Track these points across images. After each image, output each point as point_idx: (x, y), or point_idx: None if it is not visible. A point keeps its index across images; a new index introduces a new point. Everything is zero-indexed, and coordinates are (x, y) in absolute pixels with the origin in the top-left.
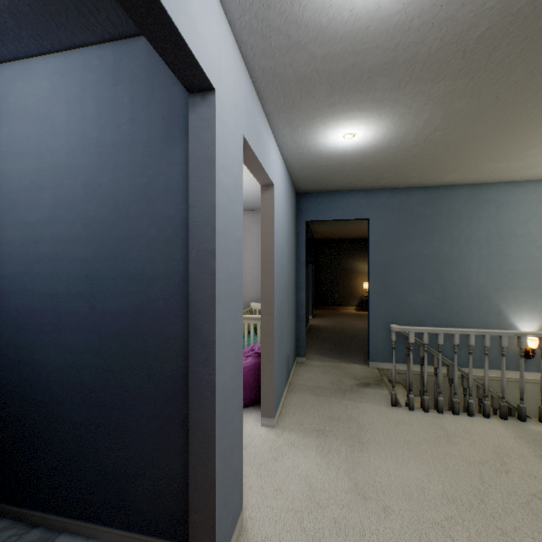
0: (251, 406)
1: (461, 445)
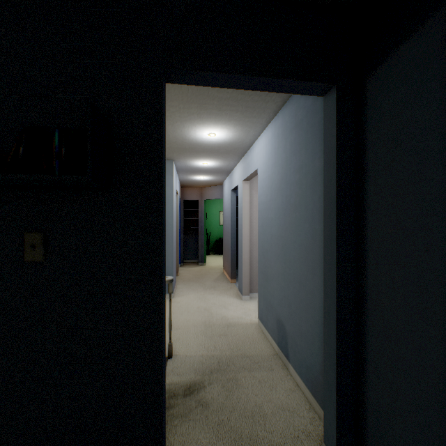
0: None
1: None
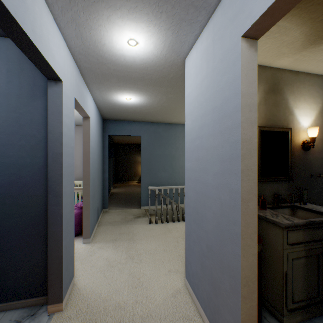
0: (76, 236)
1: (173, 232)
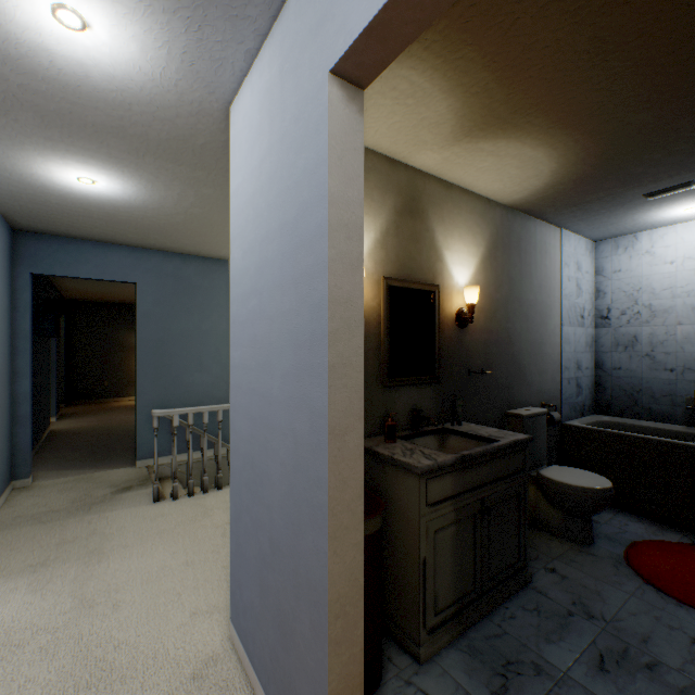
0: None
1: (216, 514)
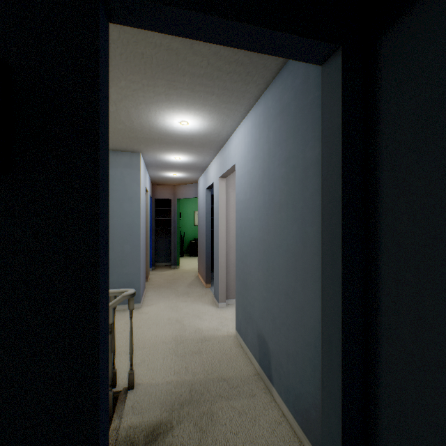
0: None
1: None
